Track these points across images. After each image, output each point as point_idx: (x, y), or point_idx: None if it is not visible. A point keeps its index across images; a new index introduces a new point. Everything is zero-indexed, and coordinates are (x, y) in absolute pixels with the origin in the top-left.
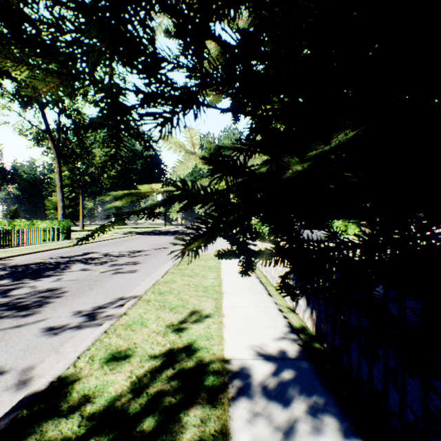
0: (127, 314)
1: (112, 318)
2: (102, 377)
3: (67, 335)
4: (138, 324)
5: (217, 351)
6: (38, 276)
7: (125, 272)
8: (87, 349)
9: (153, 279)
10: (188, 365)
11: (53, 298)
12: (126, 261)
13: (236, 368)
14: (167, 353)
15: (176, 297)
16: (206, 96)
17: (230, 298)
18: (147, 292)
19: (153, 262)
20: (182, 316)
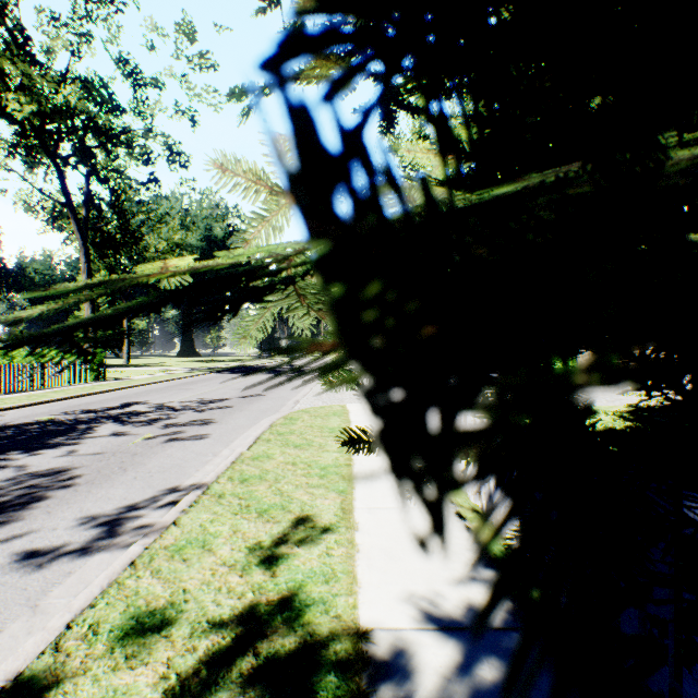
0: (178, 524)
1: (150, 532)
2: (106, 677)
3: (61, 569)
4: (195, 547)
5: (344, 611)
6: (37, 446)
7: (187, 439)
8: (88, 606)
9: (233, 451)
10: (286, 646)
11: (52, 488)
12: (191, 418)
13: (384, 655)
14: (246, 614)
15: (270, 488)
16: (320, 80)
17: (367, 491)
18: (219, 478)
19: (236, 421)
20: (279, 529)
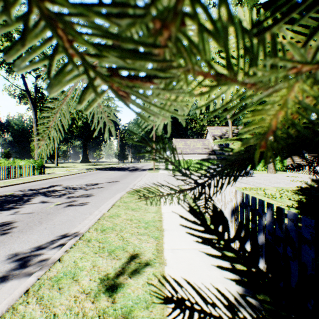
0: (61, 261)
1: (43, 266)
2: None
3: None
4: (68, 278)
5: None
6: None
7: (77, 205)
8: None
9: (100, 212)
10: None
11: None
12: (81, 193)
13: None
14: None
15: (117, 235)
16: None
17: (171, 237)
18: (90, 229)
19: (103, 195)
20: (120, 264)
